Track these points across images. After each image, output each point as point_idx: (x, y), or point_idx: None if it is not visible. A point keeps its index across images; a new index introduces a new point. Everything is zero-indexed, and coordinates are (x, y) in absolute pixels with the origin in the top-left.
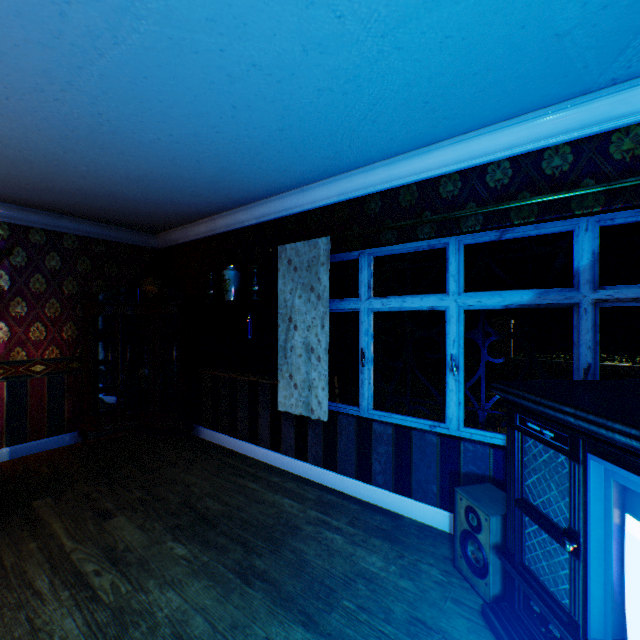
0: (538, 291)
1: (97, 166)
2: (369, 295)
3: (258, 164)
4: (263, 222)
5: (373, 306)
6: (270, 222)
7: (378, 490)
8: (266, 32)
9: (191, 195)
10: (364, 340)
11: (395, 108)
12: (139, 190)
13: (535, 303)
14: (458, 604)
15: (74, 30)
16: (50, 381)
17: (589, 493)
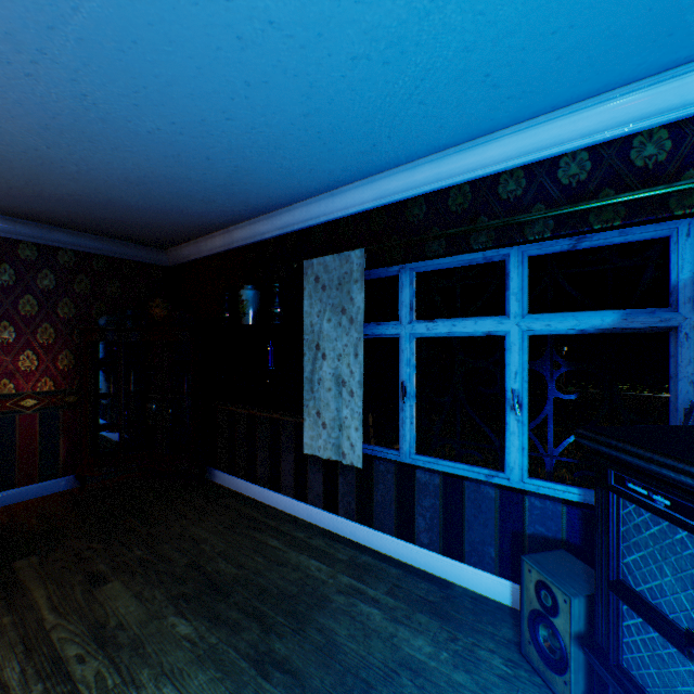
0: (624, 312)
1: (89, 165)
2: (411, 318)
3: (279, 161)
4: (286, 233)
5: (416, 331)
6: (294, 233)
7: (422, 551)
8: None
9: (202, 202)
10: (405, 371)
11: (448, 83)
12: (141, 195)
13: (620, 327)
14: None
15: None
16: (42, 417)
17: None
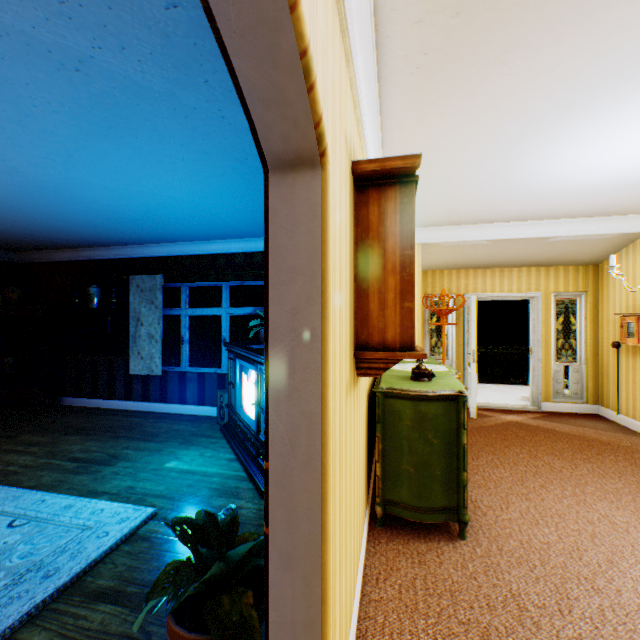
0: (255, 308)
1: (3, 225)
2: (187, 307)
3: (119, 236)
4: (119, 258)
5: (188, 313)
6: (125, 259)
7: (190, 406)
8: (129, 214)
9: (66, 240)
10: (184, 331)
11: (189, 231)
12: (25, 235)
13: (254, 313)
14: (213, 429)
15: (40, 203)
16: None
17: (237, 369)
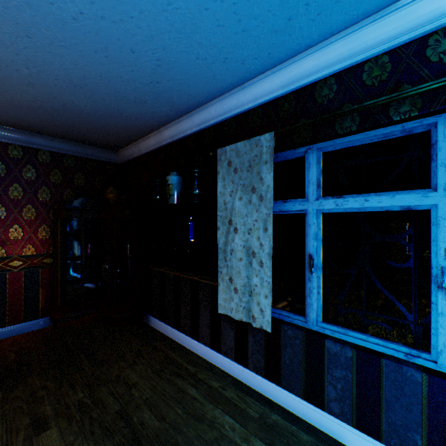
0: None
1: (36, 66)
2: (318, 195)
3: (196, 50)
4: (203, 129)
5: (324, 207)
6: (210, 128)
7: (333, 419)
8: None
9: (135, 103)
10: (312, 245)
11: None
12: (87, 99)
13: None
14: None
15: None
16: (26, 274)
17: None
